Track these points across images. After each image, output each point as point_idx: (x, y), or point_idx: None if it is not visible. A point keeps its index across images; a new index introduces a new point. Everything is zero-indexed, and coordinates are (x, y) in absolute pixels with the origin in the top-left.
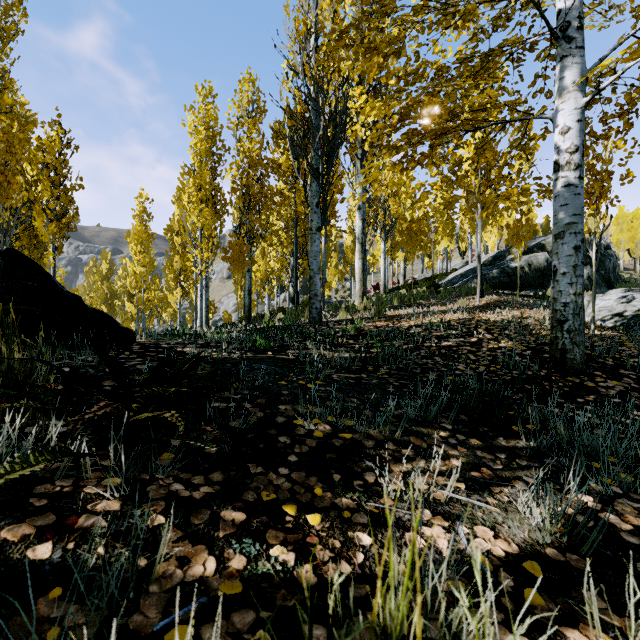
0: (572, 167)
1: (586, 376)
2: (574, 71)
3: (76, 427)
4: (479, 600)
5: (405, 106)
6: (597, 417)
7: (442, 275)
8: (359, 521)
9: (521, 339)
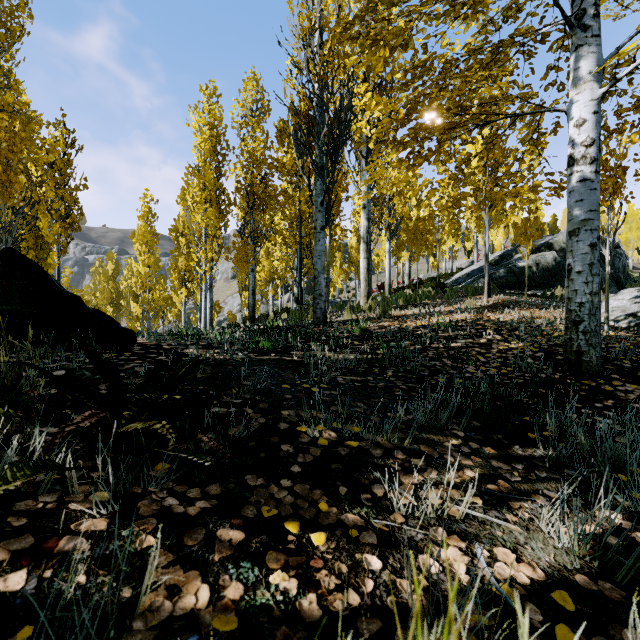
0: (588, 161)
1: (603, 379)
2: (590, 61)
3: (54, 441)
4: (505, 639)
5: (413, 99)
6: (618, 424)
7: (447, 275)
8: (367, 541)
9: (532, 340)
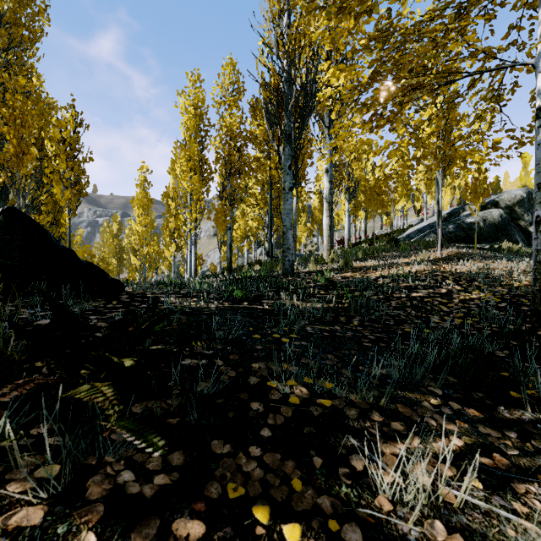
0: None
1: None
2: None
3: None
4: None
5: (379, 58)
6: None
7: (400, 231)
8: (351, 539)
9: (492, 290)
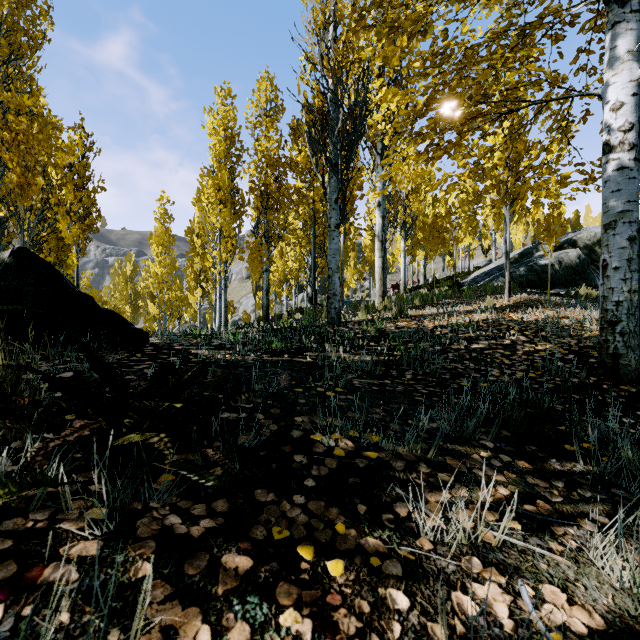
0: (626, 147)
1: None
2: (628, 38)
3: (35, 459)
4: None
5: (433, 86)
6: None
7: (464, 274)
8: (391, 572)
9: (560, 341)
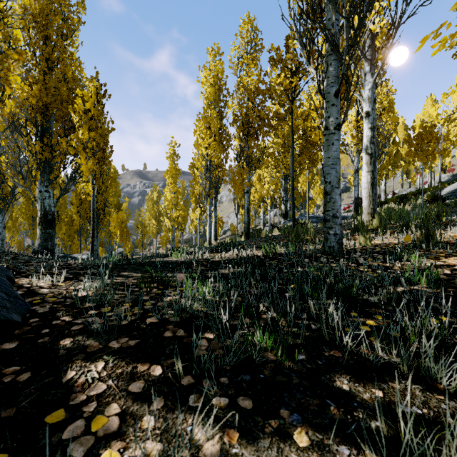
0: None
1: None
2: None
3: None
4: None
5: None
6: None
7: (431, 188)
8: None
9: None
